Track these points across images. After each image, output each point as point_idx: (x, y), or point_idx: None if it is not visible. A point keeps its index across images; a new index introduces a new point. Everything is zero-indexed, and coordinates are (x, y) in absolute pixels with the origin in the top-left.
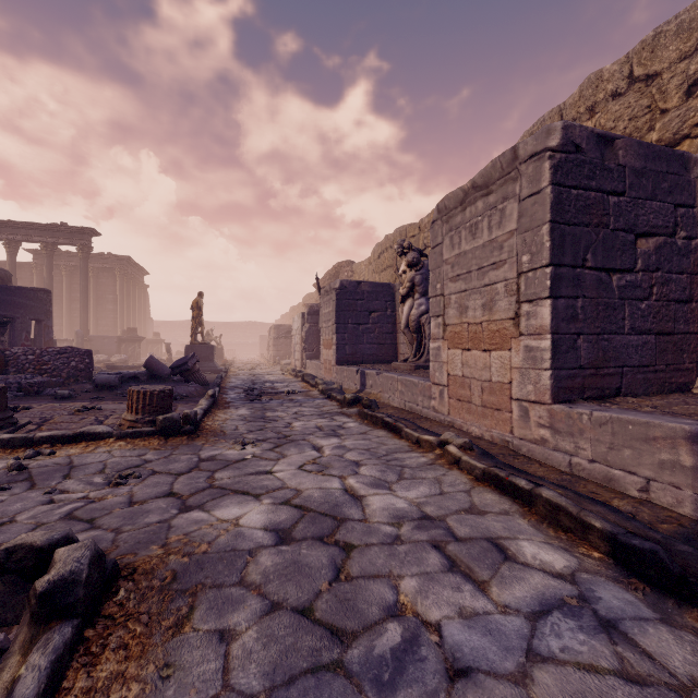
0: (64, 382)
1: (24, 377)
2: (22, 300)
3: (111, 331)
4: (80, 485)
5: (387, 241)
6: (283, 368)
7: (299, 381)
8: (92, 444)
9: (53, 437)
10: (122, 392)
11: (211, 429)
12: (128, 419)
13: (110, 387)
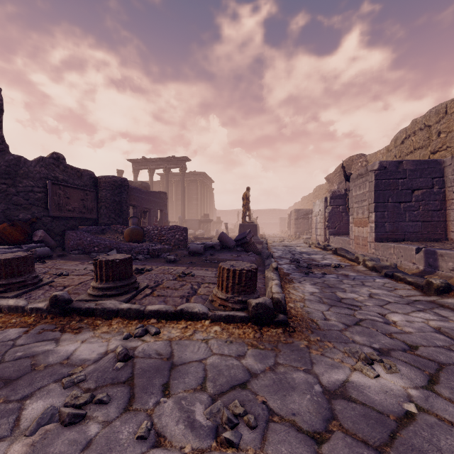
0: (172, 248)
1: (151, 245)
2: (153, 198)
3: (195, 216)
4: (178, 425)
5: (415, 124)
6: (305, 241)
7: (331, 253)
8: (189, 325)
9: (159, 312)
10: (206, 258)
11: (298, 315)
12: (218, 296)
13: (198, 254)
